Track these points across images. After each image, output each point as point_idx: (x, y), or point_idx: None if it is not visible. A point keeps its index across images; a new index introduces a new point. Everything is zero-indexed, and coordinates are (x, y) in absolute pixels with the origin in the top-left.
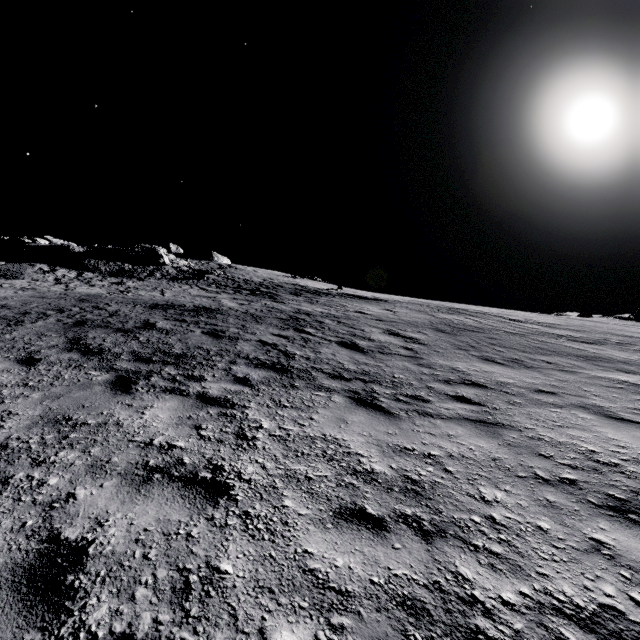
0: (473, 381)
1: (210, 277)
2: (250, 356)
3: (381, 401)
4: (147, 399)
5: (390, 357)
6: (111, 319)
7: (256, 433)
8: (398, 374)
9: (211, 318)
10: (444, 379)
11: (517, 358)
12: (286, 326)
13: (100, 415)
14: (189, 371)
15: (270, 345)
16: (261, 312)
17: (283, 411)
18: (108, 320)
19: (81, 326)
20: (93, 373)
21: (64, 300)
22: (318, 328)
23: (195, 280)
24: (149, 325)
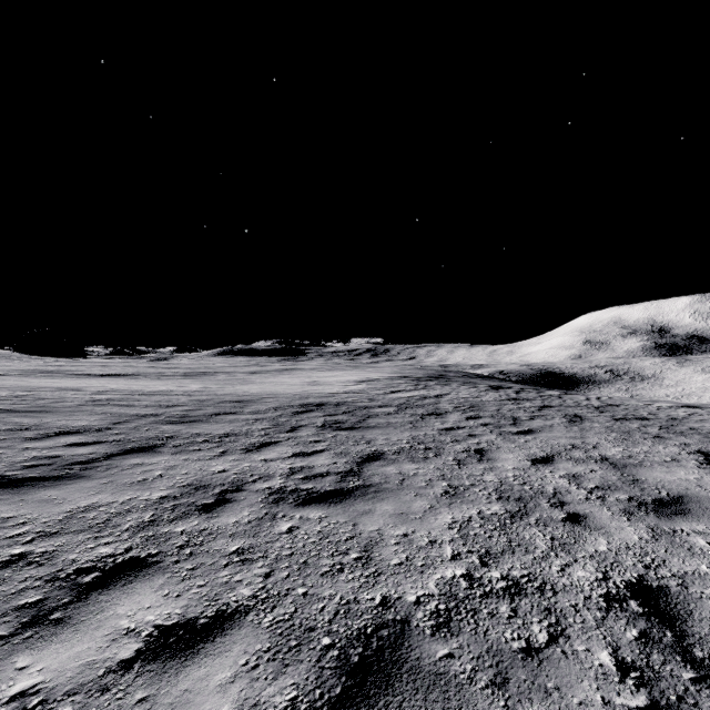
0: None
1: None
2: None
3: None
4: None
5: None
6: None
7: None
8: None
9: None
10: None
11: None
12: None
13: None
14: None
15: None
16: None
17: None
18: None
19: None
20: None
21: None
22: None
23: None
24: None
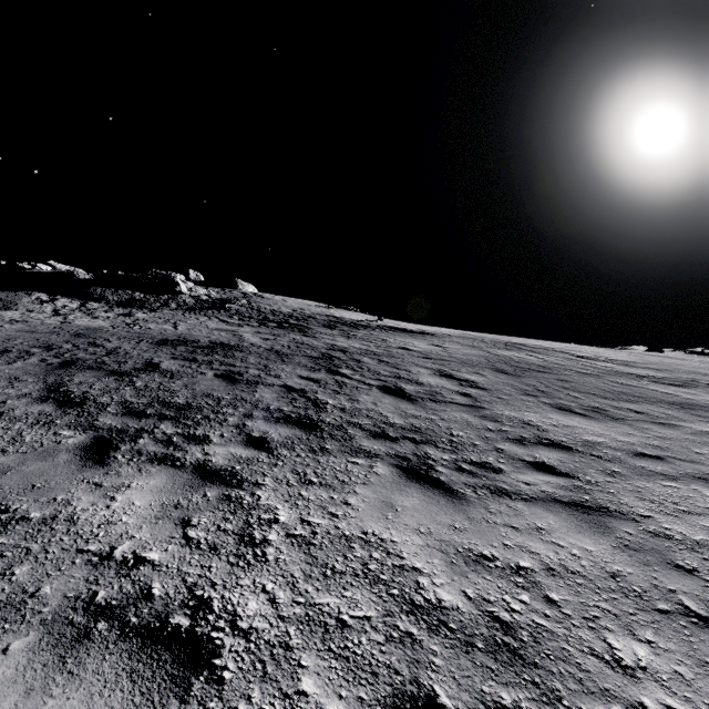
0: (553, 440)
1: (232, 307)
2: (271, 407)
3: (439, 472)
4: (125, 474)
5: (444, 406)
6: (107, 358)
7: (268, 532)
8: (457, 430)
9: (228, 357)
10: (515, 437)
11: (598, 406)
12: (317, 366)
13: (51, 503)
14: (191, 429)
15: (297, 391)
16: (288, 349)
17: (308, 491)
18: (103, 360)
19: (68, 368)
20: (64, 433)
21: (56, 335)
22: (355, 369)
23: (215, 311)
24: (151, 366)
